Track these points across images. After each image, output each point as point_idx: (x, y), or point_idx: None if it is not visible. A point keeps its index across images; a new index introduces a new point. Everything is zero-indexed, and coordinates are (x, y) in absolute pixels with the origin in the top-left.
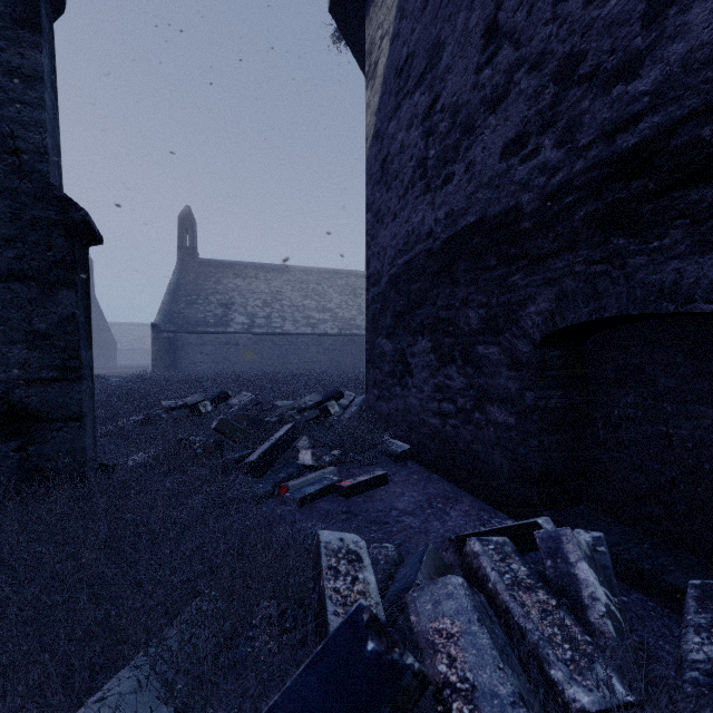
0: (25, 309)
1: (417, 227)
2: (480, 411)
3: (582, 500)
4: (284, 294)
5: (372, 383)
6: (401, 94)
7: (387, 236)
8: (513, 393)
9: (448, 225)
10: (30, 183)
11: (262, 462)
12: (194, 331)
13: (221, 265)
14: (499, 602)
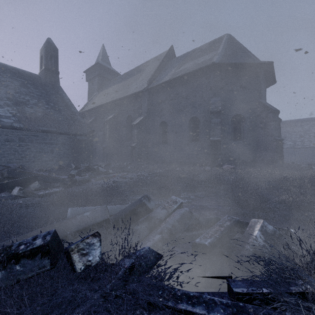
0: None
1: None
2: None
3: None
4: (310, 131)
5: None
6: None
7: None
8: None
9: None
10: None
11: None
12: None
13: None
14: None
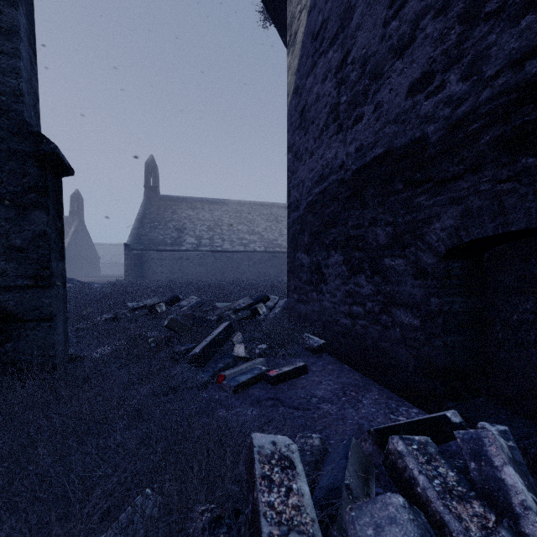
0: (3, 226)
1: (330, 162)
2: (387, 314)
3: (480, 393)
4: (223, 221)
5: (292, 289)
6: (317, 54)
7: (305, 171)
8: (418, 299)
9: (358, 158)
10: (7, 120)
11: (204, 355)
12: (156, 249)
13: (176, 200)
14: (432, 510)
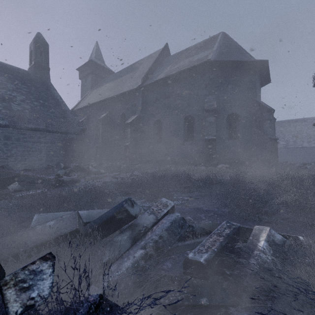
0: None
1: None
2: None
3: None
4: (303, 131)
5: None
6: None
7: None
8: None
9: None
10: None
11: None
12: None
13: None
14: None
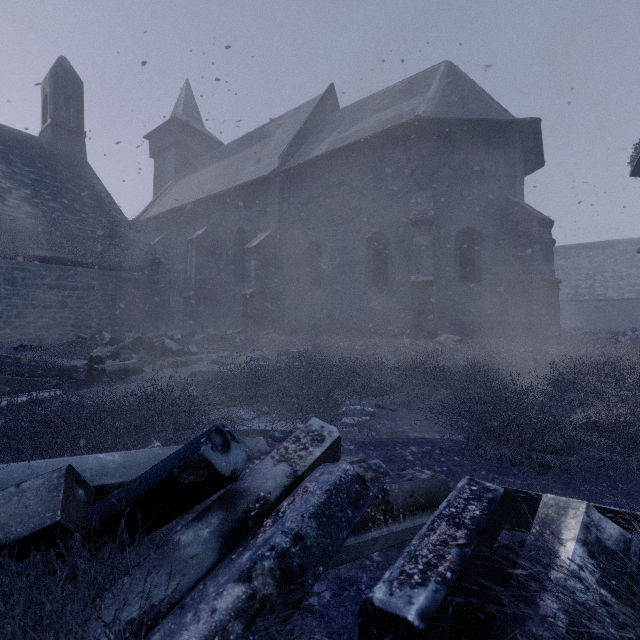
0: None
1: None
2: None
3: None
4: (606, 267)
5: None
6: None
7: None
8: None
9: None
10: None
11: None
12: None
13: None
14: None
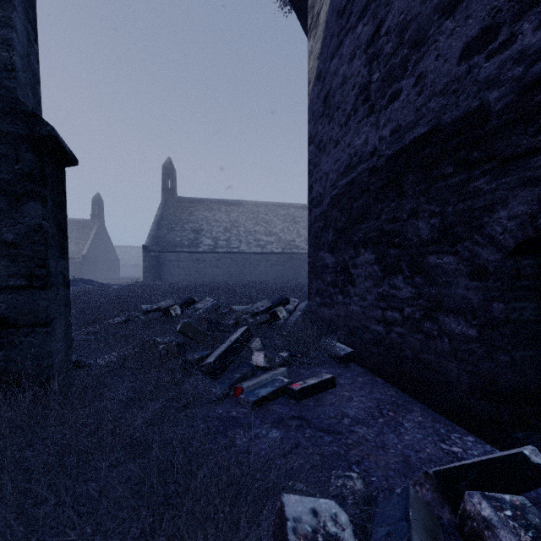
0: None
1: (359, 149)
2: (432, 321)
3: None
4: (240, 222)
5: (315, 292)
6: (343, 32)
7: (329, 162)
8: (474, 304)
9: (394, 141)
10: None
11: (219, 364)
12: (173, 251)
13: (193, 201)
14: None
